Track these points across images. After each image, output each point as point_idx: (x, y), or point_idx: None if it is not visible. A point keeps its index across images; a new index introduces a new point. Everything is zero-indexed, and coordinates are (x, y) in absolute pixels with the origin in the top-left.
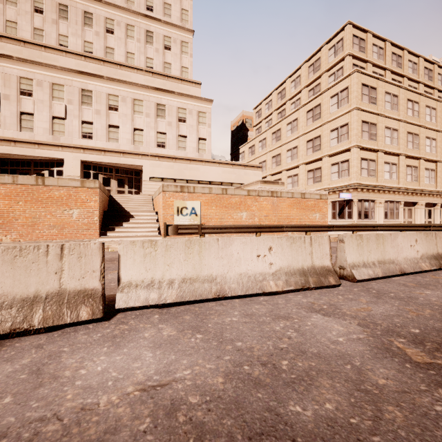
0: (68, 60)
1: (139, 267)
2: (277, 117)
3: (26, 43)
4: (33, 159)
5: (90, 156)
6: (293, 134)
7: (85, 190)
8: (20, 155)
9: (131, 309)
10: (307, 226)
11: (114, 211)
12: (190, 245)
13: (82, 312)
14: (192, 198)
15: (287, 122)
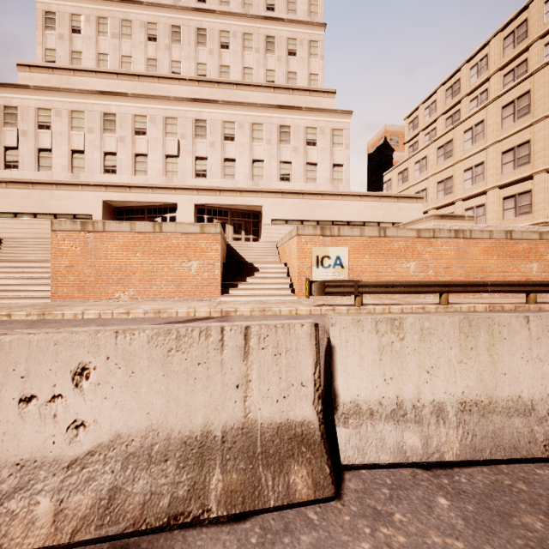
0: (180, 88)
1: (370, 373)
2: (445, 125)
3: (140, 77)
4: (147, 206)
5: (204, 198)
6: (475, 145)
7: (205, 236)
8: (135, 201)
9: (370, 466)
10: (531, 284)
11: (235, 263)
12: (470, 330)
13: (293, 479)
14: (336, 243)
15: (465, 128)
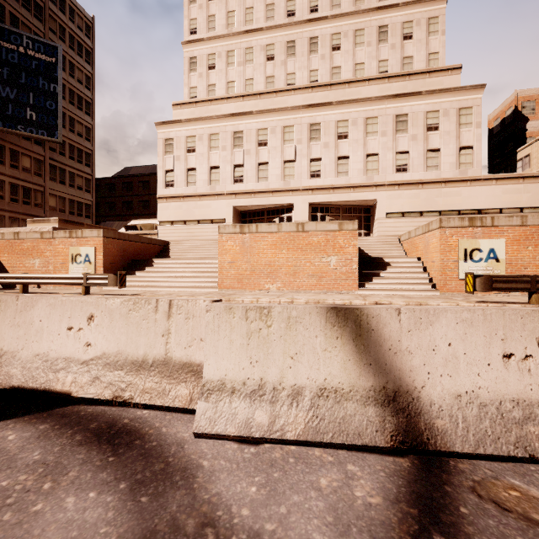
0: (295, 98)
1: None
2: None
3: (261, 95)
4: (266, 208)
5: (318, 197)
6: None
7: (343, 233)
8: (257, 205)
9: None
10: None
11: (364, 258)
12: None
13: None
14: (488, 235)
15: None
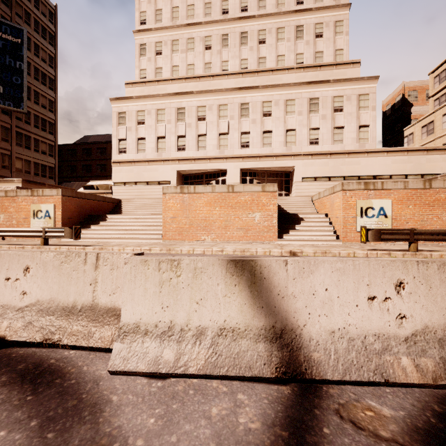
0: (229, 81)
1: None
2: None
3: (200, 78)
4: (204, 172)
5: (247, 163)
6: None
7: (265, 194)
8: (197, 170)
9: None
10: None
11: (283, 214)
12: None
13: None
14: (379, 196)
15: None
